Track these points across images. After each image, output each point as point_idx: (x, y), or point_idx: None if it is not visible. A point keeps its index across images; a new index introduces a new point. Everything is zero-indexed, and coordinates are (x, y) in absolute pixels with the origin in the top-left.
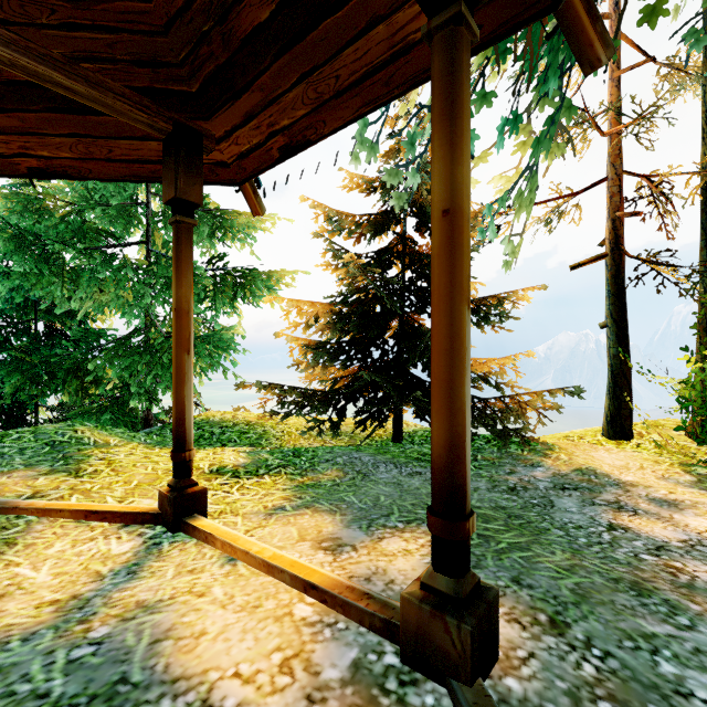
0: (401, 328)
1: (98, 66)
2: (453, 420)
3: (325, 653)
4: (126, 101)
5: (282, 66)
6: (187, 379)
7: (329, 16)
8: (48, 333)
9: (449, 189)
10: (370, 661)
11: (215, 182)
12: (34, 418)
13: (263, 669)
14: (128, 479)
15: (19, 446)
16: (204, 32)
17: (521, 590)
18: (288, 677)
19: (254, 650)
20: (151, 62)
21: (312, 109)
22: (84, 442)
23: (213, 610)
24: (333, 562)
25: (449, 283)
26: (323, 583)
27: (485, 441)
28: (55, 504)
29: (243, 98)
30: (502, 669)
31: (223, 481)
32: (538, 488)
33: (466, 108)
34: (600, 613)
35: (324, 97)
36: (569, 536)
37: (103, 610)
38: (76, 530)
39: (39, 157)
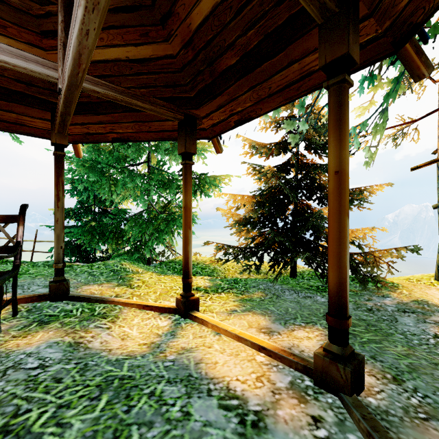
0: (296, 209)
1: (148, 90)
2: (340, 271)
3: (275, 376)
4: (164, 108)
5: (240, 84)
6: (189, 242)
7: (268, 61)
8: (100, 211)
9: (338, 161)
10: (298, 382)
11: (199, 138)
12: (94, 256)
13: (249, 379)
14: (155, 291)
15: (100, 271)
16: (201, 70)
17: (376, 362)
18: (261, 383)
19: (242, 371)
20: (173, 85)
21: (254, 103)
22: (127, 270)
23: (217, 354)
24: (269, 339)
25: (338, 206)
26: (269, 347)
27: (350, 279)
28: (129, 301)
29: (217, 99)
30: (366, 394)
31: (201, 294)
32: (387, 310)
33: (347, 122)
34: (423, 378)
35: (261, 97)
36: (407, 338)
37: (168, 349)
38: (141, 314)
39: (117, 133)
